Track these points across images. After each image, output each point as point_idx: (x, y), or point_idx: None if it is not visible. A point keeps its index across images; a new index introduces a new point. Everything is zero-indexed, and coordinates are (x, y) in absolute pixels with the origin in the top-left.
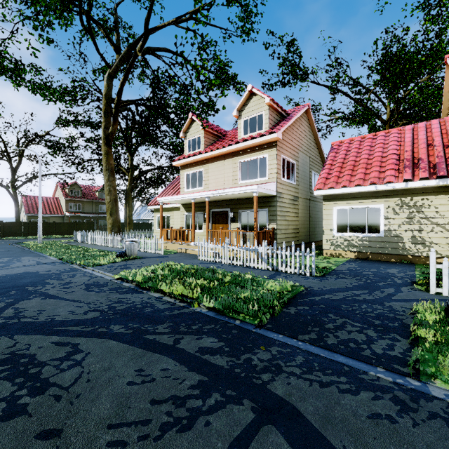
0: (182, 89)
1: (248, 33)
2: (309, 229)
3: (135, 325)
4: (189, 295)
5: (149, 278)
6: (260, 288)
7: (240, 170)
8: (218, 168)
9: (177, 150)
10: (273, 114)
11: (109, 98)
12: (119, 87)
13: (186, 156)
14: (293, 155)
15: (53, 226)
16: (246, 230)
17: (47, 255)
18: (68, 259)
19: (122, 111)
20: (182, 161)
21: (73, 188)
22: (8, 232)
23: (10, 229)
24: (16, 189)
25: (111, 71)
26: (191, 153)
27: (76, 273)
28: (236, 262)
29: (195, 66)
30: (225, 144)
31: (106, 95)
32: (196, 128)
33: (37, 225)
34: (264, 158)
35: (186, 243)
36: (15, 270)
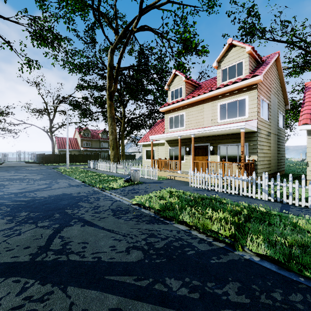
0: (160, 57)
1: (212, 7)
2: (276, 160)
3: (194, 281)
4: (219, 231)
5: (164, 206)
6: (298, 228)
7: (219, 111)
8: (198, 111)
9: (158, 101)
10: (251, 60)
11: (111, 66)
12: (119, 57)
13: (170, 103)
14: (267, 96)
15: (74, 157)
16: (225, 161)
17: (73, 178)
18: (89, 183)
19: (119, 76)
20: (166, 107)
21: (85, 131)
22: (48, 161)
23: (49, 159)
24: (52, 133)
25: (113, 47)
26: (173, 101)
27: (99, 196)
28: (231, 190)
29: (178, 32)
30: (205, 90)
31: (110, 64)
32: (178, 80)
33: (64, 156)
34: (244, 100)
35: (172, 170)
36: (55, 191)
